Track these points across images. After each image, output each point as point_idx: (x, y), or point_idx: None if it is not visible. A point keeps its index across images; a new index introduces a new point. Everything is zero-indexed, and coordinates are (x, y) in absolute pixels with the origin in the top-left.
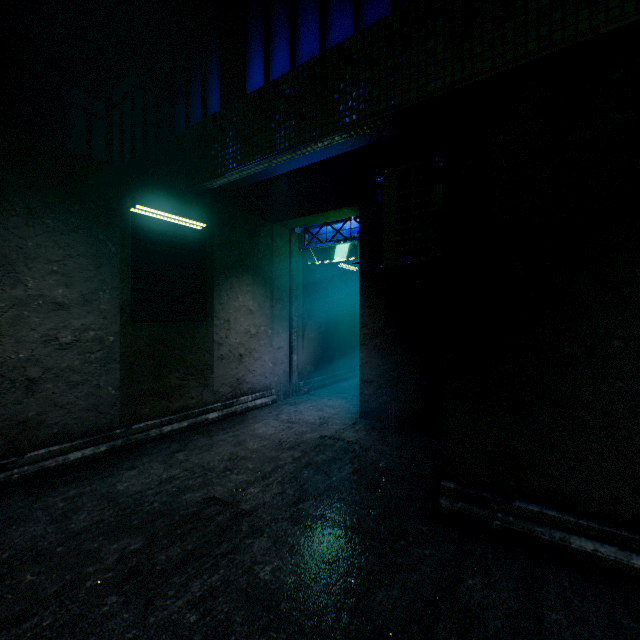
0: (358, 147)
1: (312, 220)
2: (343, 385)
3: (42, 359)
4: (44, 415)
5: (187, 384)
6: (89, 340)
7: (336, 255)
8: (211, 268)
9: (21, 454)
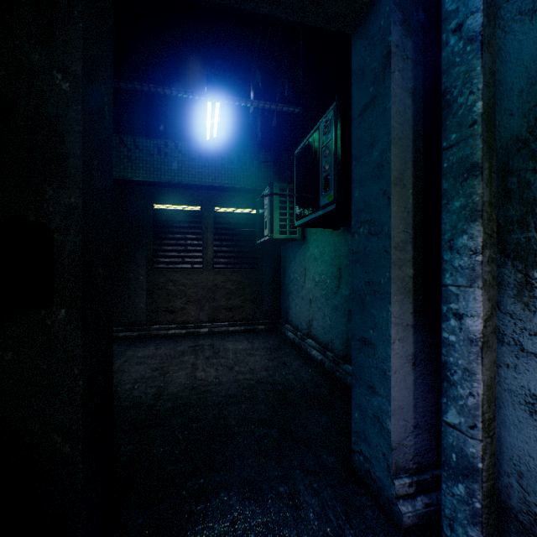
0: None
1: None
2: None
3: None
4: None
5: None
6: None
7: None
8: None
9: None
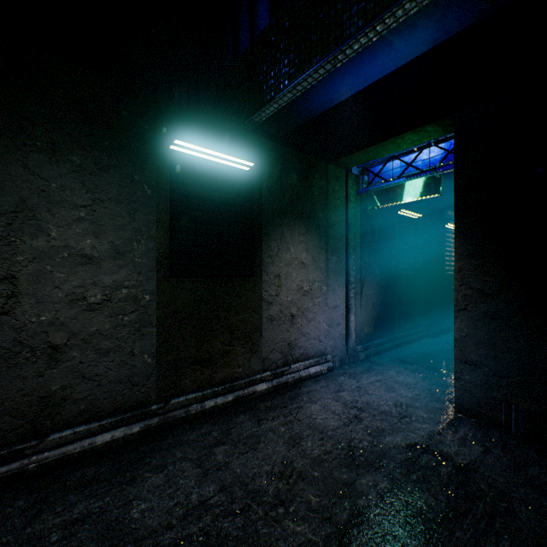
0: (453, 34)
1: (377, 152)
2: (407, 351)
3: (67, 322)
4: (69, 389)
5: (232, 350)
6: (121, 299)
7: (406, 194)
8: (259, 215)
9: (43, 435)
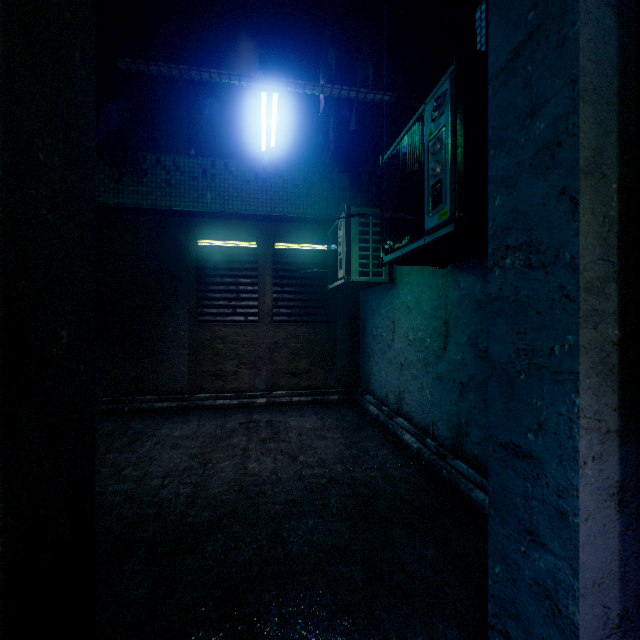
0: None
1: None
2: None
3: None
4: None
5: None
6: None
7: None
8: None
9: None
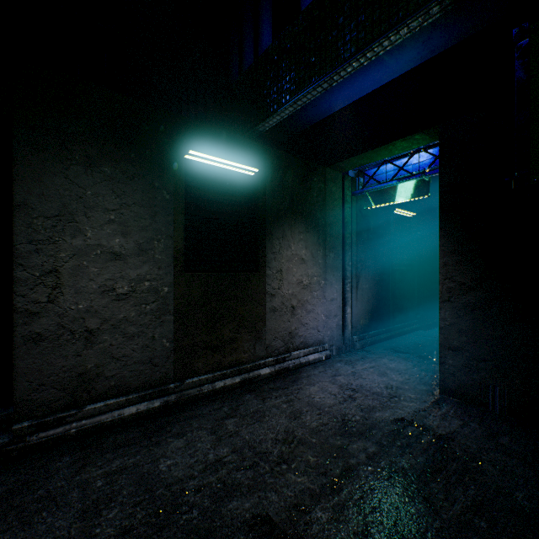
0: (438, 52)
1: (371, 157)
2: (400, 341)
3: (100, 310)
4: (102, 367)
5: (239, 337)
6: (144, 291)
7: (398, 196)
8: (263, 215)
9: (80, 406)
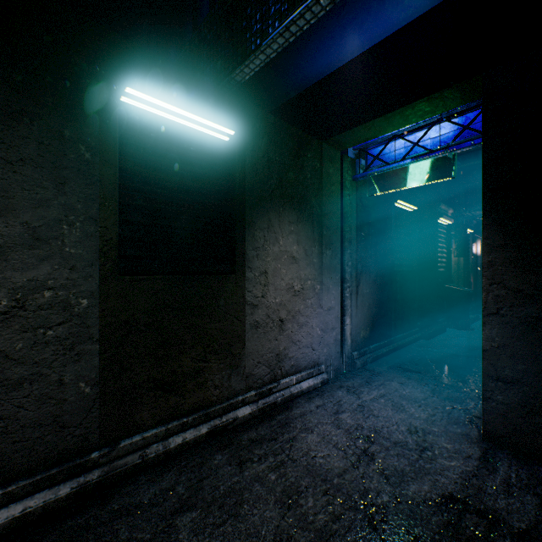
0: None
1: (380, 128)
2: (405, 355)
3: None
4: None
5: (207, 367)
6: (43, 306)
7: (411, 179)
8: (241, 196)
9: None
